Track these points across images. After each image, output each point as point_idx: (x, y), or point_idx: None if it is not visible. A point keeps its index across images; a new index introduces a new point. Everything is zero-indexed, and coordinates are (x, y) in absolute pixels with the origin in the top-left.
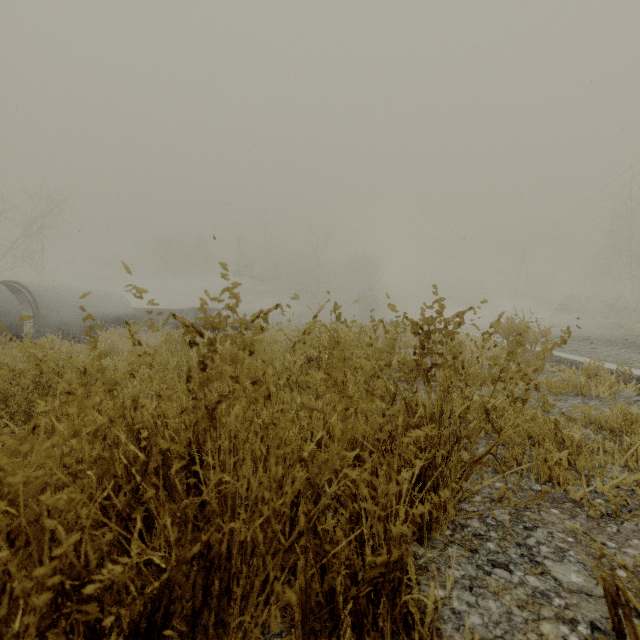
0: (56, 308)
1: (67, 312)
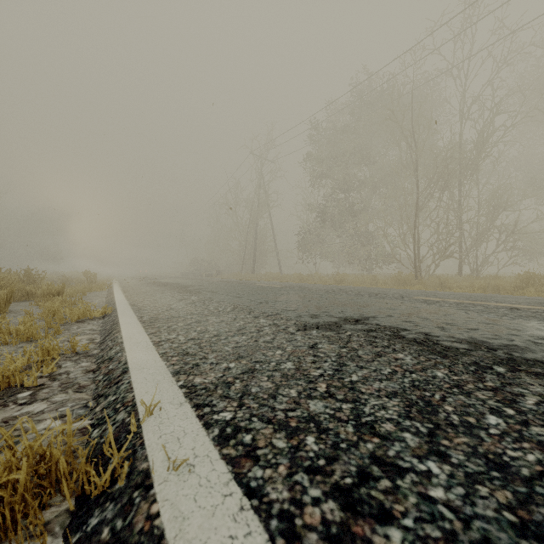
0: None
1: None
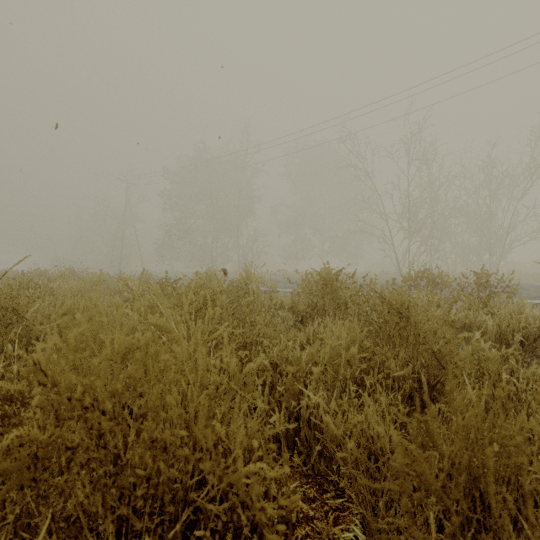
0: None
1: None
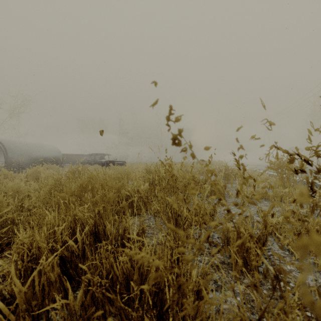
0: (17, 153)
1: (24, 155)
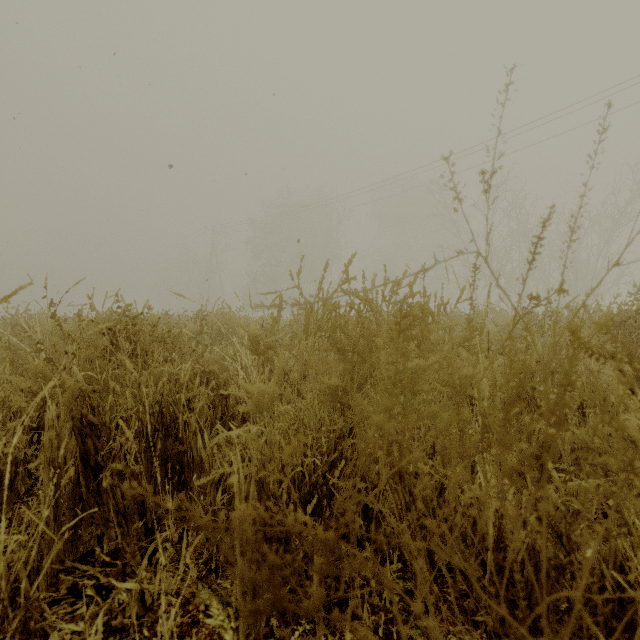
0: None
1: None
